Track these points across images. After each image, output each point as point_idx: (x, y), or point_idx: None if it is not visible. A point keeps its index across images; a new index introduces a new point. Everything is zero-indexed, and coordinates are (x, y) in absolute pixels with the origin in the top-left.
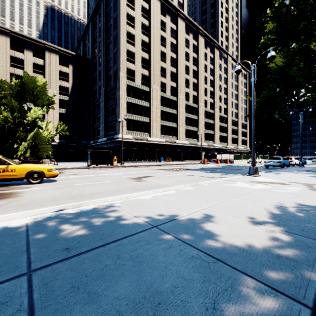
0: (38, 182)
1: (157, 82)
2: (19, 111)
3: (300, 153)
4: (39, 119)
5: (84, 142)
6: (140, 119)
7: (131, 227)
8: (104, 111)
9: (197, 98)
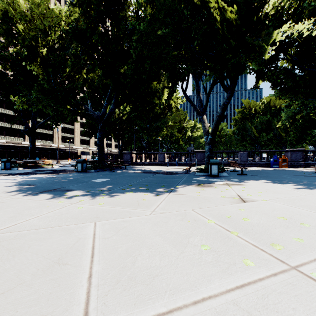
0: None
1: None
2: None
3: None
4: None
5: None
6: (14, 126)
7: None
8: None
9: None
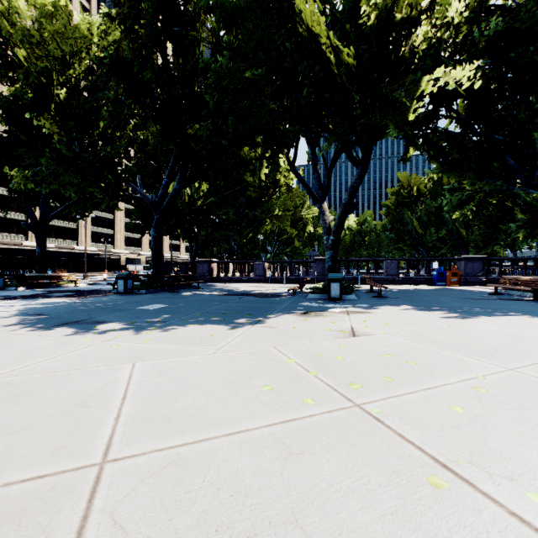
0: None
1: None
2: None
3: None
4: None
5: None
6: (8, 215)
7: None
8: None
9: None
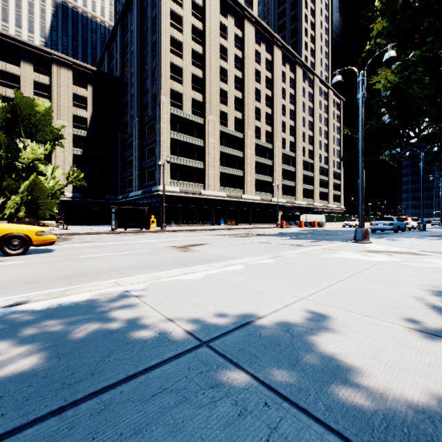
0: (20, 253)
1: (214, 111)
2: (8, 149)
3: (421, 212)
4: (40, 161)
5: (109, 197)
6: (190, 163)
7: (149, 345)
8: (138, 153)
9: (271, 135)
